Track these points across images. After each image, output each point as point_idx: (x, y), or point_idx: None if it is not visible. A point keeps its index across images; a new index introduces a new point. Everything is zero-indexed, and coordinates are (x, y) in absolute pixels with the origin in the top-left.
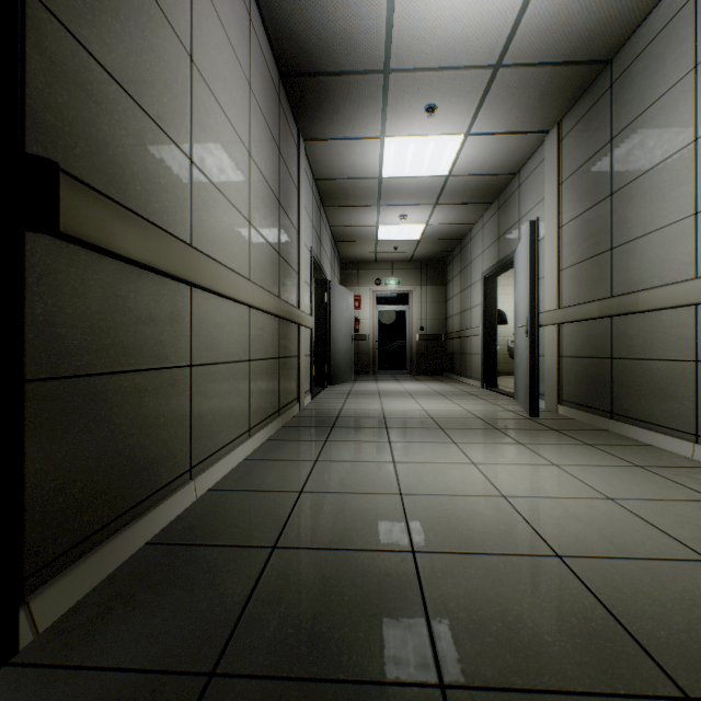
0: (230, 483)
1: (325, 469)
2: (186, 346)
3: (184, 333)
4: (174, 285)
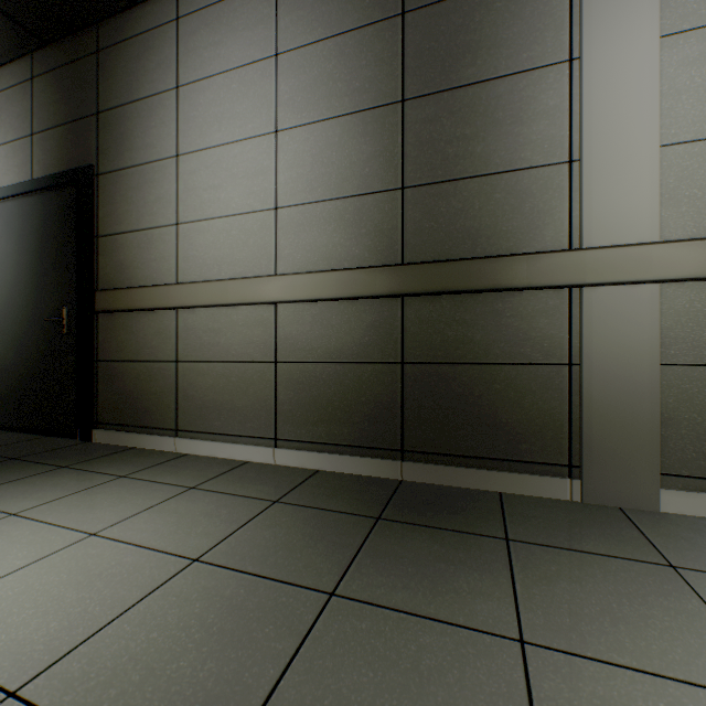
0: (190, 458)
1: (156, 489)
2: (173, 348)
3: (171, 340)
4: (163, 312)
